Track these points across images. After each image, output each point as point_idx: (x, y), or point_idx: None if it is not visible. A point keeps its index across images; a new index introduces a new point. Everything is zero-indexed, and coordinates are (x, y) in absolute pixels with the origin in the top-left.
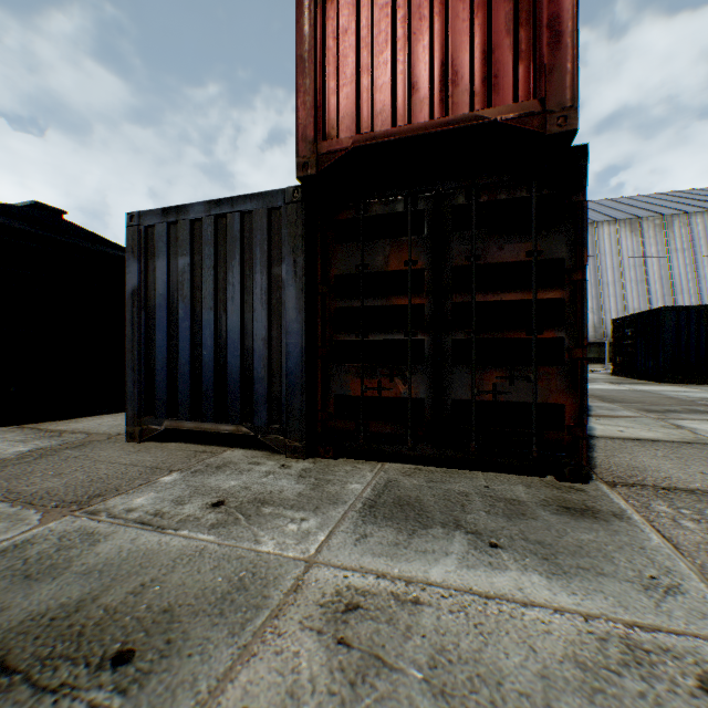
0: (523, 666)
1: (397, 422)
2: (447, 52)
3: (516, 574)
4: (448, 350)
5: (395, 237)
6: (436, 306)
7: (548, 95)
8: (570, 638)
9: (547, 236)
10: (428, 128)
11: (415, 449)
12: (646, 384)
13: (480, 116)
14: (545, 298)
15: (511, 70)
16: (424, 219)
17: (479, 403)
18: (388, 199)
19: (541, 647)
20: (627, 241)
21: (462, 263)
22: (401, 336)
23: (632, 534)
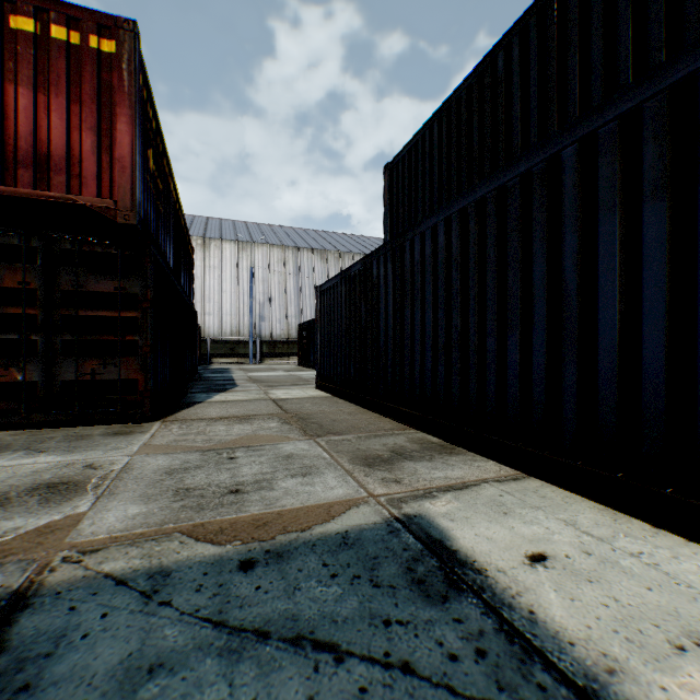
0: (5, 477)
1: (15, 400)
2: (51, 148)
3: (42, 458)
4: (59, 347)
5: (12, 262)
6: (49, 316)
7: (120, 200)
8: (42, 468)
9: (129, 279)
10: (35, 195)
11: (31, 418)
12: (307, 371)
13: (76, 199)
14: (128, 316)
15: (97, 177)
16: (39, 254)
17: (84, 382)
18: (6, 233)
19: (22, 472)
20: (319, 266)
21: (71, 289)
22: (18, 337)
23: (138, 437)
